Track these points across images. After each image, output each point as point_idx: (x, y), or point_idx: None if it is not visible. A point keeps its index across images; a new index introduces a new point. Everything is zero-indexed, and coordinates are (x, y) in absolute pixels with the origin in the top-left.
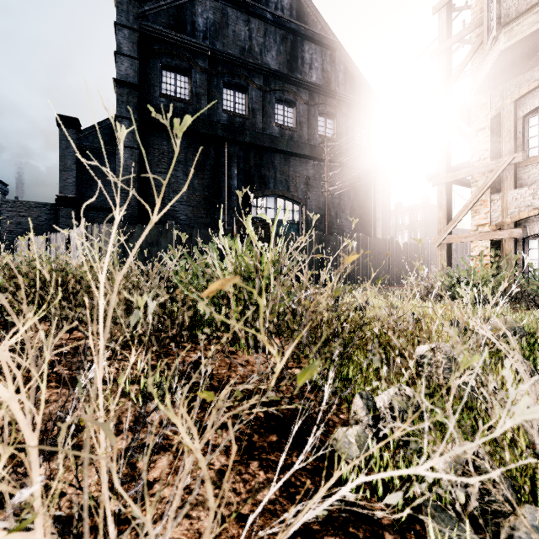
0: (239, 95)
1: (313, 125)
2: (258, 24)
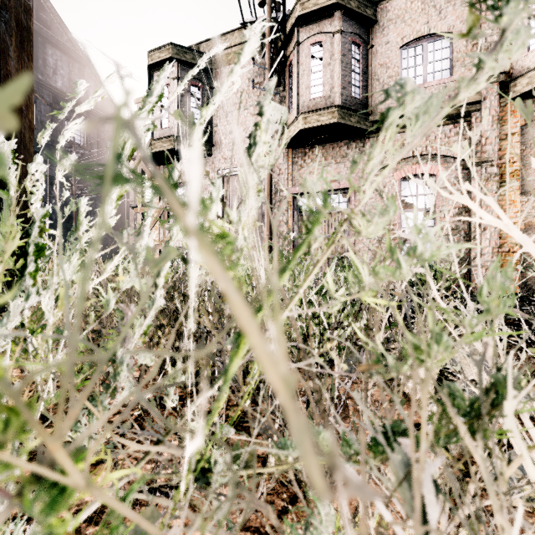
0: None
1: (59, 128)
2: None
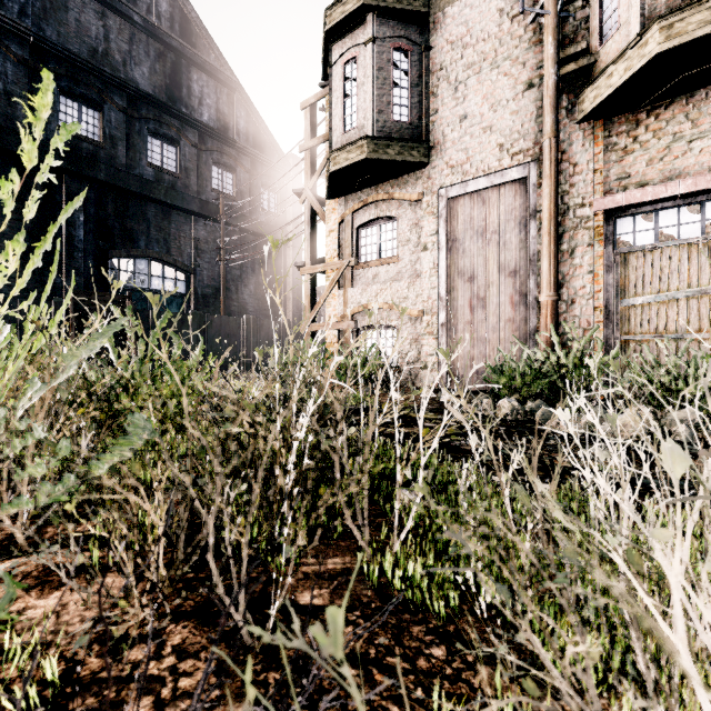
0: (89, 112)
1: (205, 175)
2: (121, 24)
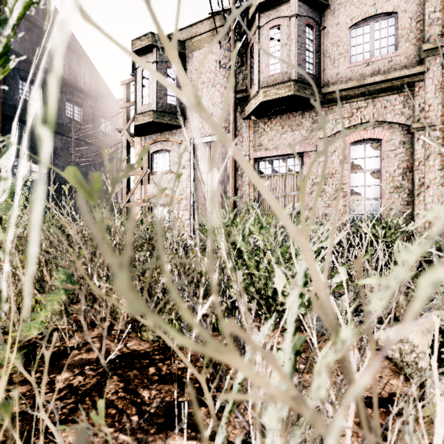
0: None
1: (61, 107)
2: None
